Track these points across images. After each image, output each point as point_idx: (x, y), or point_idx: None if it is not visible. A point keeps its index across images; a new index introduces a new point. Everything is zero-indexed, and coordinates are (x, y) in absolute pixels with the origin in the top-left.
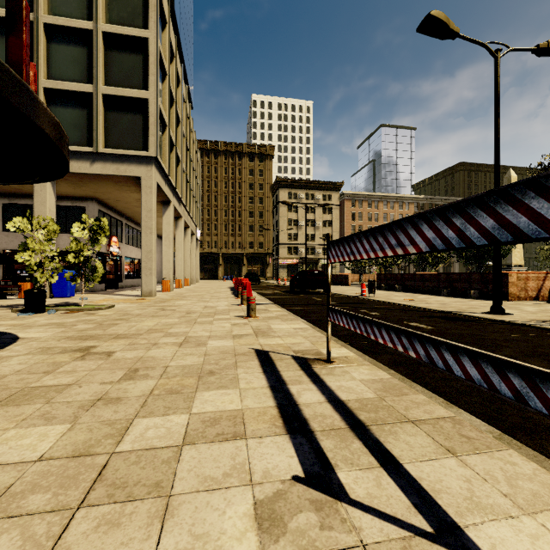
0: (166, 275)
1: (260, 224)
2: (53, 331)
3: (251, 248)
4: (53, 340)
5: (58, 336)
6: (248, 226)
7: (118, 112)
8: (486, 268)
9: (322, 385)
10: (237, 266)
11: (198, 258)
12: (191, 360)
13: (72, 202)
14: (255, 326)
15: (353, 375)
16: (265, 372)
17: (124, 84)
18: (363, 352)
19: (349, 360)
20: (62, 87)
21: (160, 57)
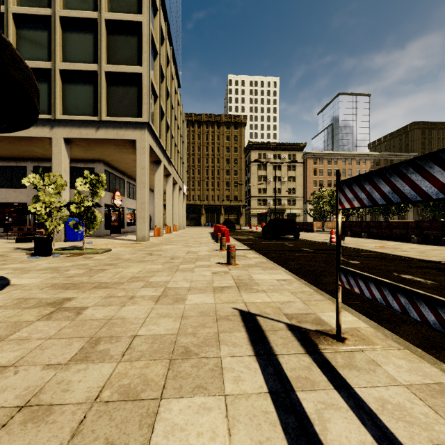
0: (157, 223)
1: (235, 181)
2: (45, 276)
3: (227, 200)
4: (37, 289)
5: (45, 283)
6: (225, 182)
7: (117, 86)
8: (442, 216)
9: (351, 395)
10: (216, 215)
11: (184, 208)
12: (164, 326)
13: (84, 164)
14: (236, 276)
15: (388, 370)
16: (258, 356)
17: (122, 62)
18: (372, 320)
19: (366, 337)
20: (73, 68)
21: (152, 38)
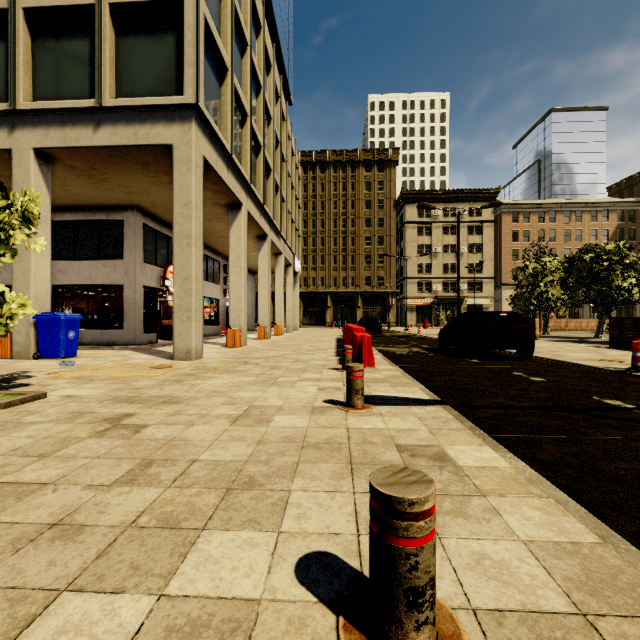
0: (235, 320)
1: (380, 253)
2: None
3: (367, 285)
4: None
5: None
6: (364, 256)
7: (136, 35)
8: None
9: None
10: (350, 309)
11: (297, 297)
12: None
13: (107, 214)
14: None
15: None
16: None
17: None
18: None
19: None
20: (49, 2)
21: None
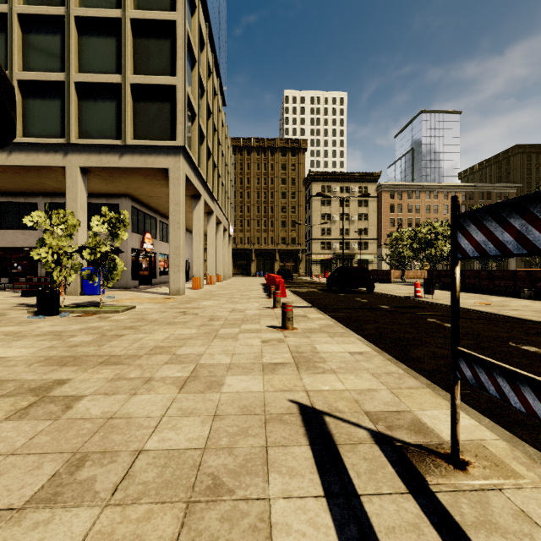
0: (196, 272)
1: (293, 219)
2: (40, 346)
3: (283, 244)
4: (24, 365)
5: (37, 356)
6: (281, 221)
7: (146, 101)
8: None
9: None
10: (269, 262)
11: (230, 254)
12: (187, 432)
13: (107, 199)
14: (294, 347)
15: None
16: (330, 498)
17: (152, 72)
18: (499, 423)
19: (499, 460)
20: (92, 79)
21: (188, 41)
